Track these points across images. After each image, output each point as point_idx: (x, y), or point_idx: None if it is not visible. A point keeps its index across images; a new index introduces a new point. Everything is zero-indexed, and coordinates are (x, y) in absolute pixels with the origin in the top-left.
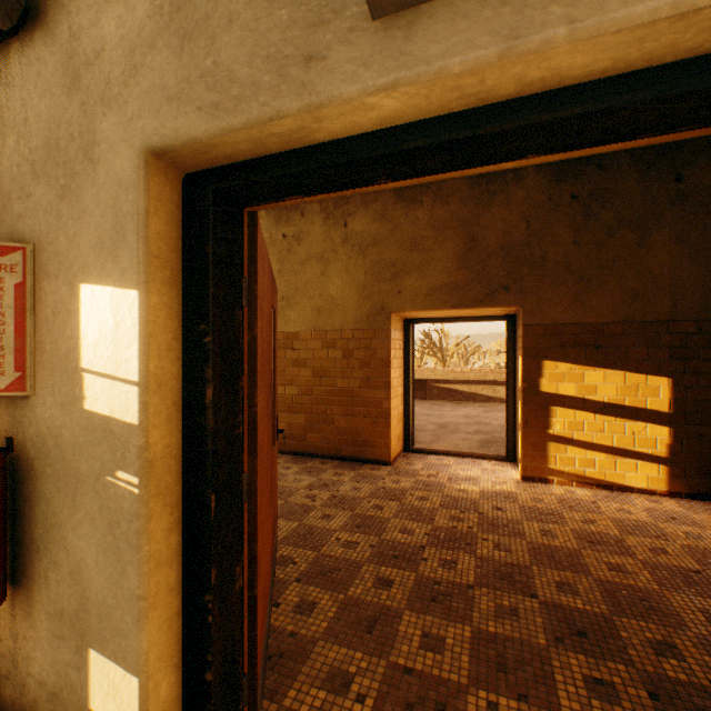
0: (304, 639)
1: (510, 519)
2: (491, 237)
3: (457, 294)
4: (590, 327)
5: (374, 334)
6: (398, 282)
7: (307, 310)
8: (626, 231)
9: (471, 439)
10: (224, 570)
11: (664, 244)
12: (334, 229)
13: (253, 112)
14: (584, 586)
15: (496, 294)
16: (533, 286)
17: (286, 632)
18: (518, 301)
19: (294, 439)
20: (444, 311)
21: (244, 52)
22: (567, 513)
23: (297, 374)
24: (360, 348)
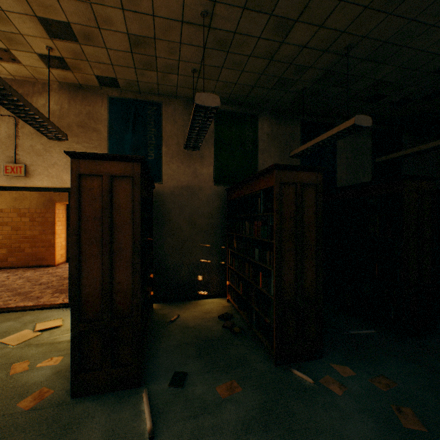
0: None
1: None
2: None
3: None
4: None
5: (48, 211)
6: None
7: (8, 198)
8: None
9: None
10: None
11: None
12: None
13: None
14: None
15: None
16: None
17: None
18: None
19: (0, 261)
20: None
21: None
22: None
23: (2, 229)
24: (40, 217)
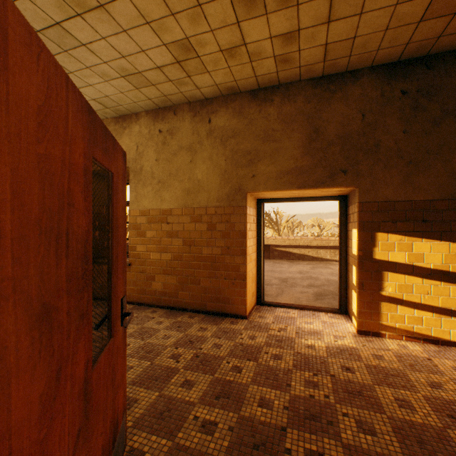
0: None
1: (361, 383)
2: (331, 128)
3: (302, 177)
4: (418, 203)
5: (233, 211)
6: (252, 167)
7: (178, 191)
8: (450, 121)
9: (307, 292)
10: None
11: None
12: (201, 125)
13: None
14: None
15: (335, 177)
16: (368, 169)
17: None
18: (354, 182)
19: (168, 296)
20: (291, 191)
21: None
22: (411, 374)
23: (170, 243)
24: (221, 222)
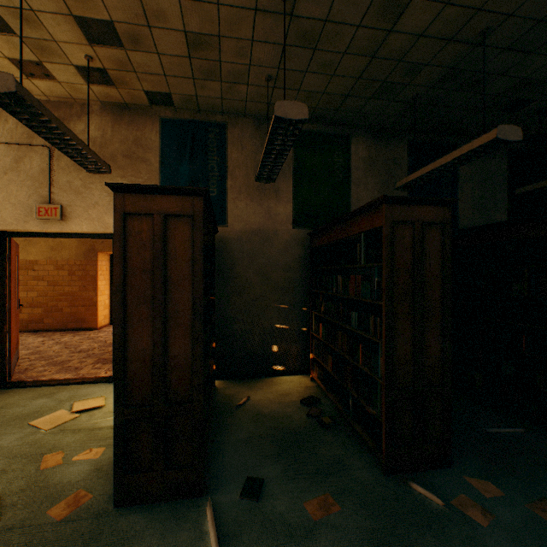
0: (32, 368)
1: None
2: None
3: None
4: None
5: (89, 263)
6: None
7: (44, 248)
8: None
9: None
10: (2, 325)
11: None
12: None
13: (12, 228)
14: None
15: None
16: None
17: (23, 369)
18: None
19: (35, 322)
20: None
21: (10, 216)
22: None
23: (37, 285)
24: (80, 270)
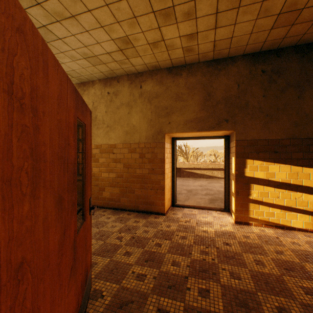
0: None
1: (235, 252)
2: (218, 93)
3: (200, 124)
4: (272, 141)
5: (156, 145)
6: (169, 117)
7: (120, 132)
8: (291, 90)
9: (204, 198)
10: None
11: (312, 97)
12: (135, 89)
13: None
14: (296, 310)
15: (221, 124)
16: (241, 119)
17: None
18: (233, 127)
19: (114, 201)
20: (193, 133)
21: None
22: (265, 246)
23: (115, 167)
24: (148, 152)
